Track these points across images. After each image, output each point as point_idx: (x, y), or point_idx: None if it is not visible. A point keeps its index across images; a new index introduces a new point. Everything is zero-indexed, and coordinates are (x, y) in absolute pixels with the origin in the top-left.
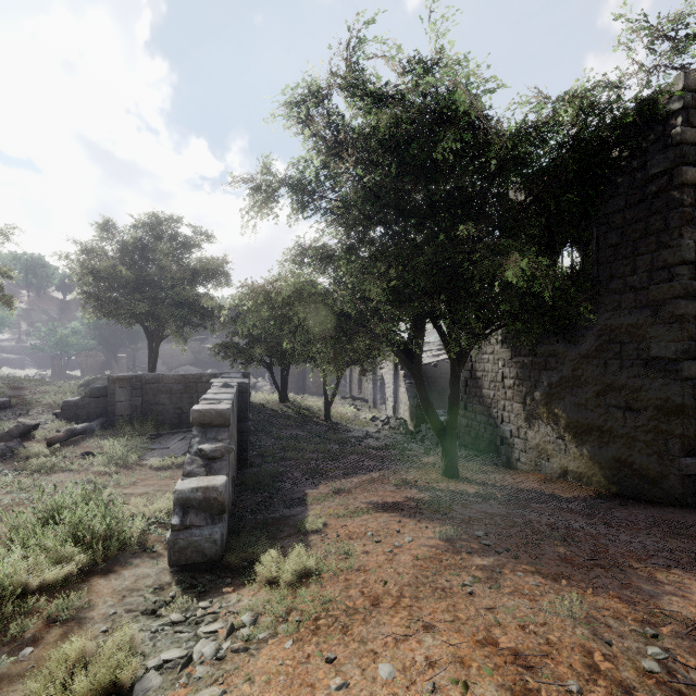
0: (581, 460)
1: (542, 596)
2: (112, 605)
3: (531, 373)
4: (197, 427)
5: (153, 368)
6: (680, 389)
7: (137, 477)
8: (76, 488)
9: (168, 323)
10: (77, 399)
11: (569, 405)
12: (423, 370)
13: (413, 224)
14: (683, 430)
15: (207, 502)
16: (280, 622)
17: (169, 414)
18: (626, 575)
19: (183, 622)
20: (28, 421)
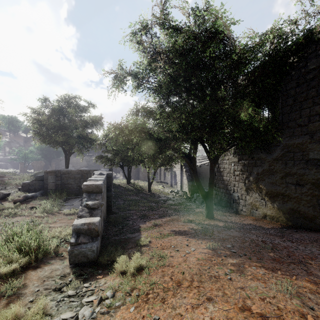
0: (273, 210)
1: (268, 280)
2: (37, 286)
3: (248, 168)
4: (85, 193)
5: (67, 167)
6: None
7: (57, 219)
8: (26, 224)
9: (74, 146)
10: (29, 181)
11: (267, 183)
12: None
13: (193, 94)
14: None
15: (89, 231)
16: (127, 296)
17: (74, 189)
18: (308, 268)
19: (75, 295)
20: (5, 192)
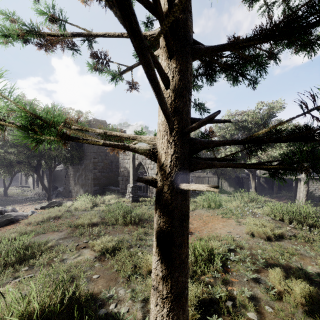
0: (83, 192)
1: None
2: None
3: (75, 173)
4: None
5: None
6: (93, 175)
7: None
8: None
9: None
10: None
11: (81, 180)
12: (58, 172)
13: None
14: (94, 182)
15: None
16: None
17: None
18: None
19: None
20: None
